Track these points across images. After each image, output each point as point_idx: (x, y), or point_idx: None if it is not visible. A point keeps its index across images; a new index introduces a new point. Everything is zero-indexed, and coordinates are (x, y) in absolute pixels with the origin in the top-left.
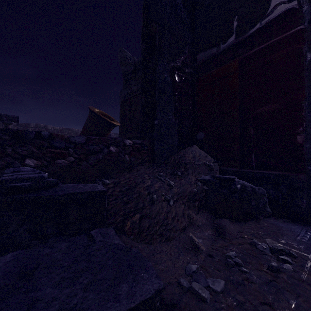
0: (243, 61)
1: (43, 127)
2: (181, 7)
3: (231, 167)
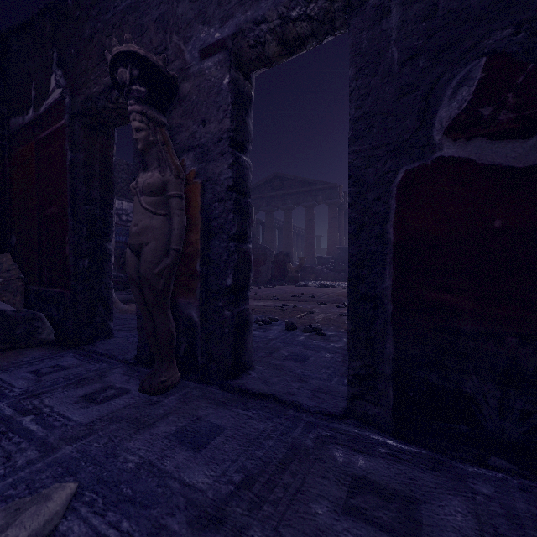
0: (38, 145)
1: None
2: None
3: (34, 286)
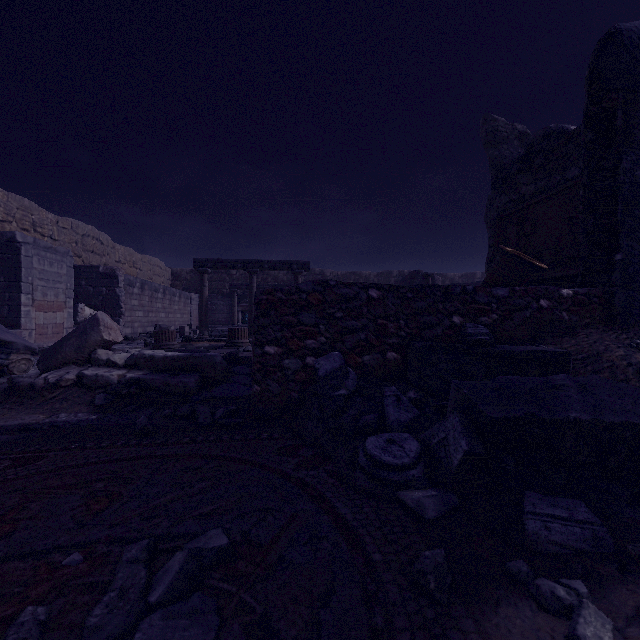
0: None
1: (319, 273)
2: None
3: None
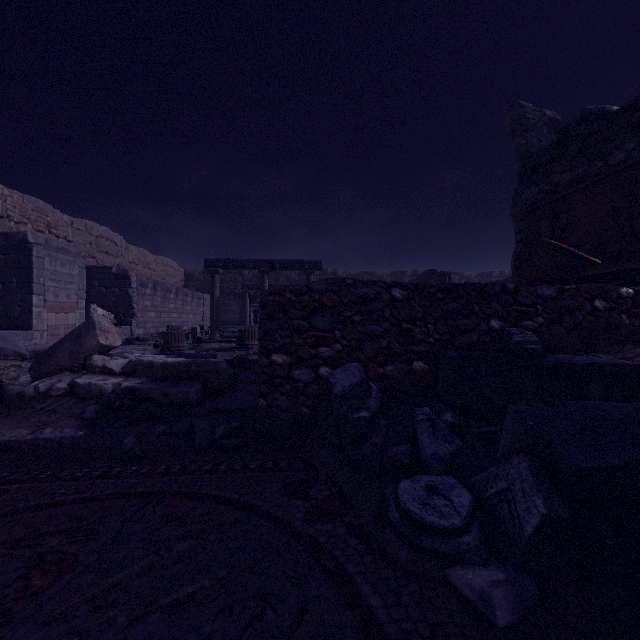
0: None
1: (332, 272)
2: None
3: None
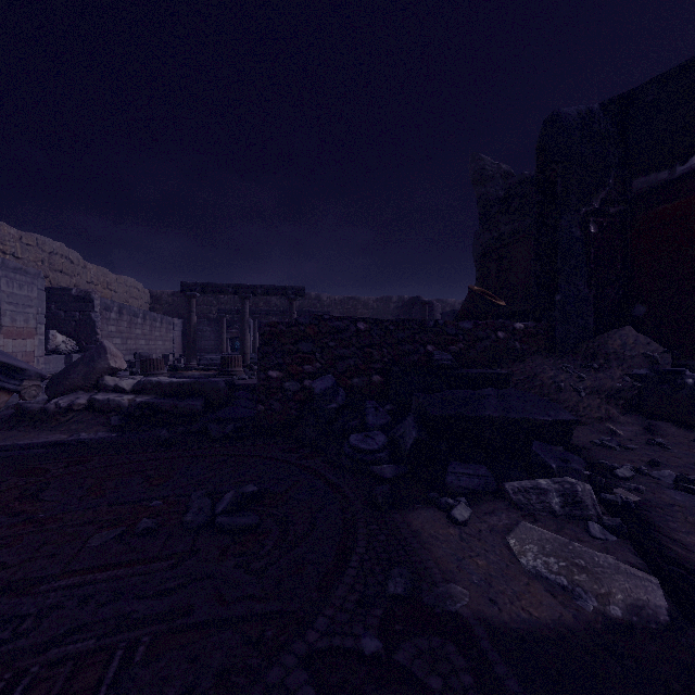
0: None
1: (315, 297)
2: (601, 116)
3: None
